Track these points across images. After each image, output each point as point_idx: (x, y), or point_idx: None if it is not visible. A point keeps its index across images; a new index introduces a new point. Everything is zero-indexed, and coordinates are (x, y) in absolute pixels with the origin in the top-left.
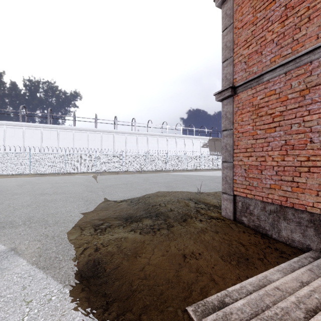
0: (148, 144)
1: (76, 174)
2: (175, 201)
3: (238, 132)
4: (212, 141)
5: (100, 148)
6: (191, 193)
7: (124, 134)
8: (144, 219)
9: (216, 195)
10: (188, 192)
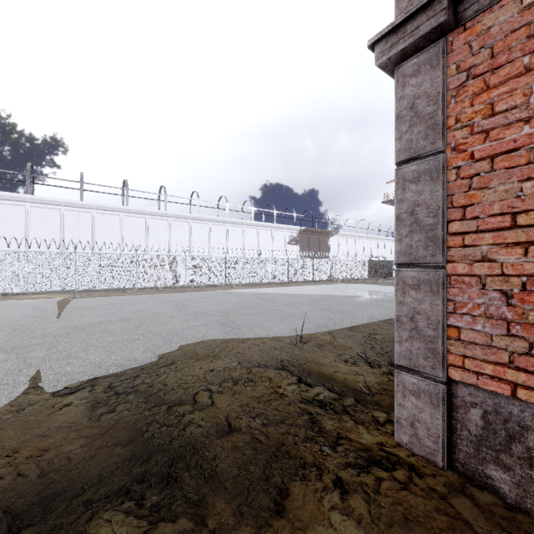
0: (191, 236)
1: (24, 297)
2: (242, 381)
3: (472, 158)
4: (305, 233)
5: (91, 241)
6: (281, 342)
7: (142, 216)
8: (104, 523)
9: (338, 347)
10: (273, 340)
